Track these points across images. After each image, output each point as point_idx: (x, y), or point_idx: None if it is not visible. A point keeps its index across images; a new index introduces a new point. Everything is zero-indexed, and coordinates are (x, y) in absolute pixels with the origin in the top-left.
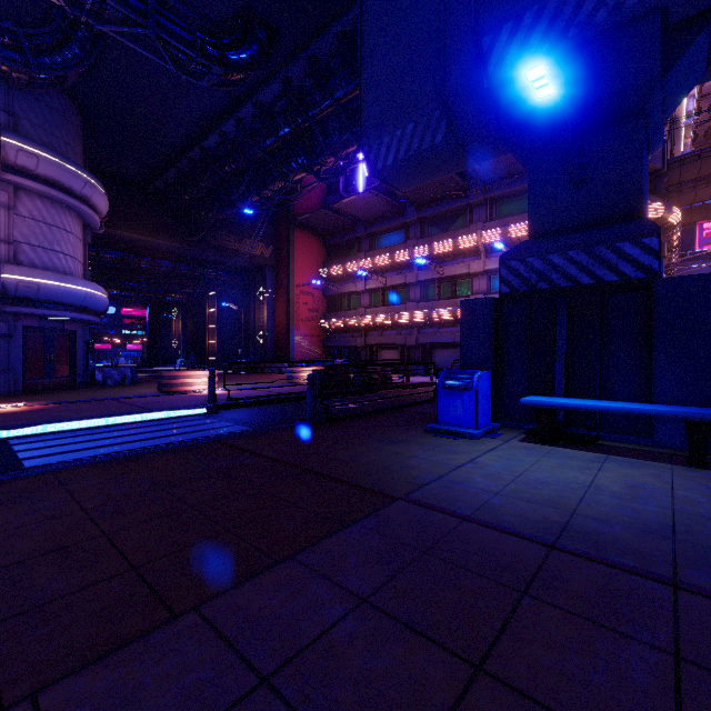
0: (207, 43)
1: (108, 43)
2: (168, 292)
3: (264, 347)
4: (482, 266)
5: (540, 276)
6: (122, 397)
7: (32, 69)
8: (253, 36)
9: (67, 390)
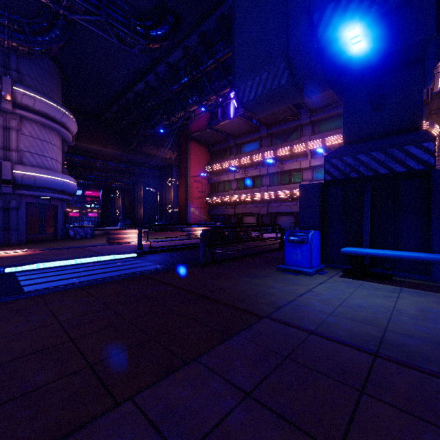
0: (137, 25)
1: (76, 28)
2: (113, 181)
3: (172, 215)
4: (309, 163)
5: (352, 168)
6: (85, 246)
7: (31, 44)
8: (165, 20)
9: (52, 241)
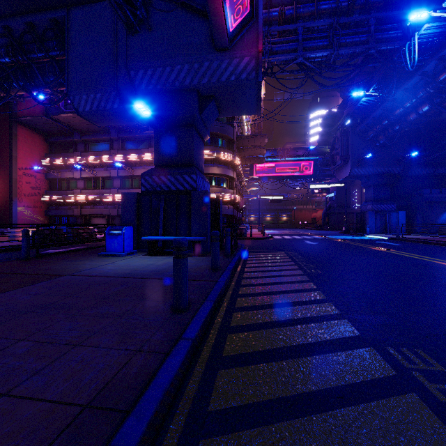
0: None
1: None
2: None
3: None
4: None
5: (157, 184)
6: None
7: None
8: None
9: None
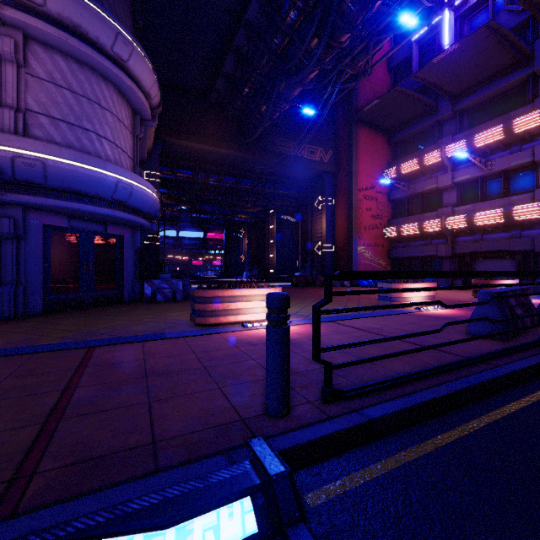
0: None
1: None
2: (235, 213)
3: (323, 258)
4: None
5: None
6: (118, 337)
7: None
8: None
9: (101, 308)
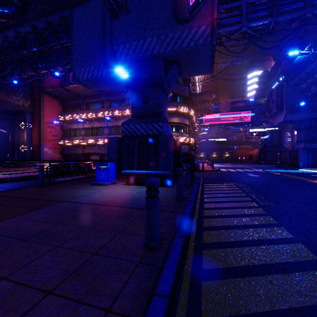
0: None
1: None
2: None
3: (25, 153)
4: None
5: (133, 131)
6: None
7: None
8: (13, 2)
9: None
